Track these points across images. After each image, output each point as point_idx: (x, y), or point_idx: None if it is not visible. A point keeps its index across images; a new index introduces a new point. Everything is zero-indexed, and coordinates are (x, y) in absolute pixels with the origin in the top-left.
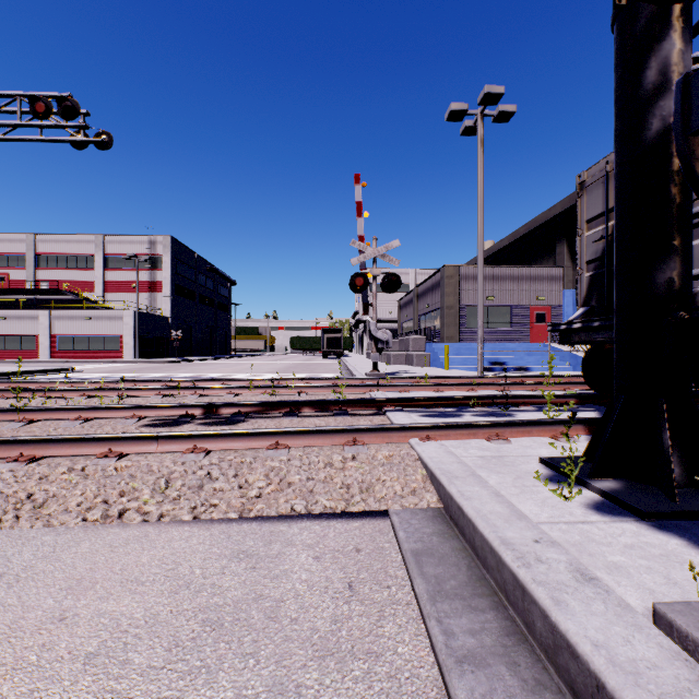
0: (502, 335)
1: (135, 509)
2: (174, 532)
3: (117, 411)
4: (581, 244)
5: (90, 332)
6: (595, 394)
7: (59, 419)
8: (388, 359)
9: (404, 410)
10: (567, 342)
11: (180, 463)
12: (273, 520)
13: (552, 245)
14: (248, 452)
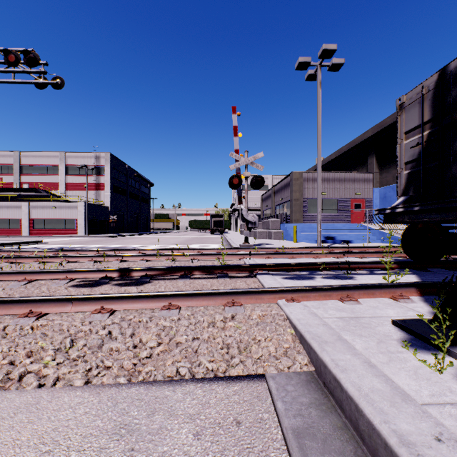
0: (332, 219)
1: (34, 372)
2: (65, 398)
3: (54, 274)
4: (400, 149)
5: (55, 217)
6: (411, 261)
7: (10, 280)
8: (254, 235)
9: (270, 273)
10: (390, 222)
11: (87, 323)
12: (160, 382)
13: (365, 158)
14: (146, 312)
